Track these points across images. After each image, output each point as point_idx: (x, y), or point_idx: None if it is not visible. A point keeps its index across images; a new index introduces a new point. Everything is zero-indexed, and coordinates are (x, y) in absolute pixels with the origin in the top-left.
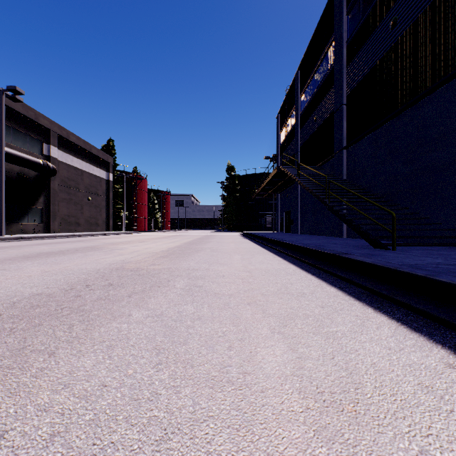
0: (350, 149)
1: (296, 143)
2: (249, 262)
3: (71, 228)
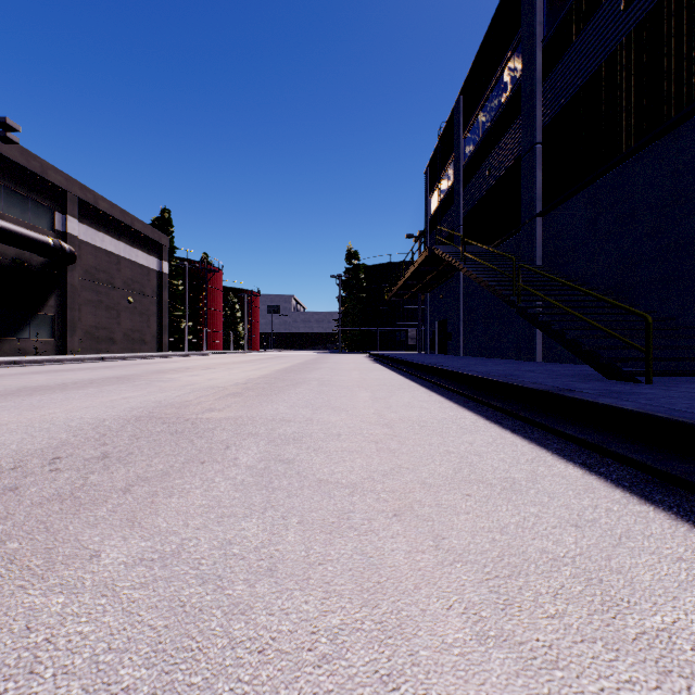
0: (550, 216)
1: (456, 212)
2: (387, 405)
3: (101, 347)
